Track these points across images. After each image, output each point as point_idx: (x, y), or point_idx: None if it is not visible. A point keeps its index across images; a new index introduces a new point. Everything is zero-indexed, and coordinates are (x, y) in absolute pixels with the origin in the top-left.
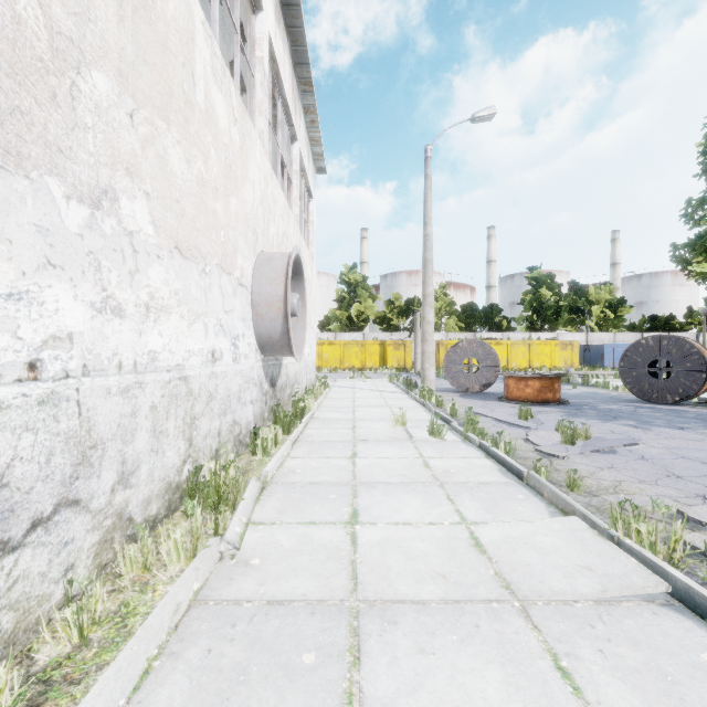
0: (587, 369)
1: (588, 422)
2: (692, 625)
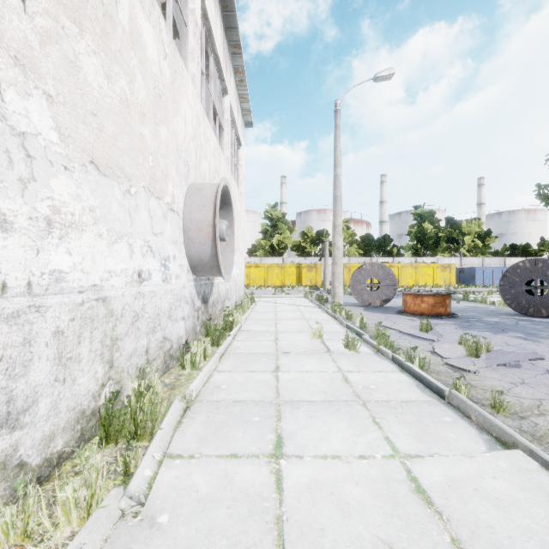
0: (462, 287)
1: (481, 334)
2: None
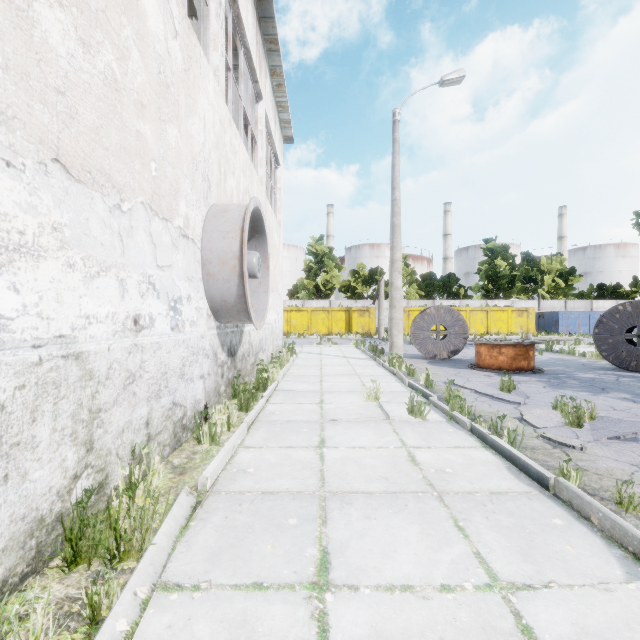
0: (542, 335)
1: (577, 395)
2: None
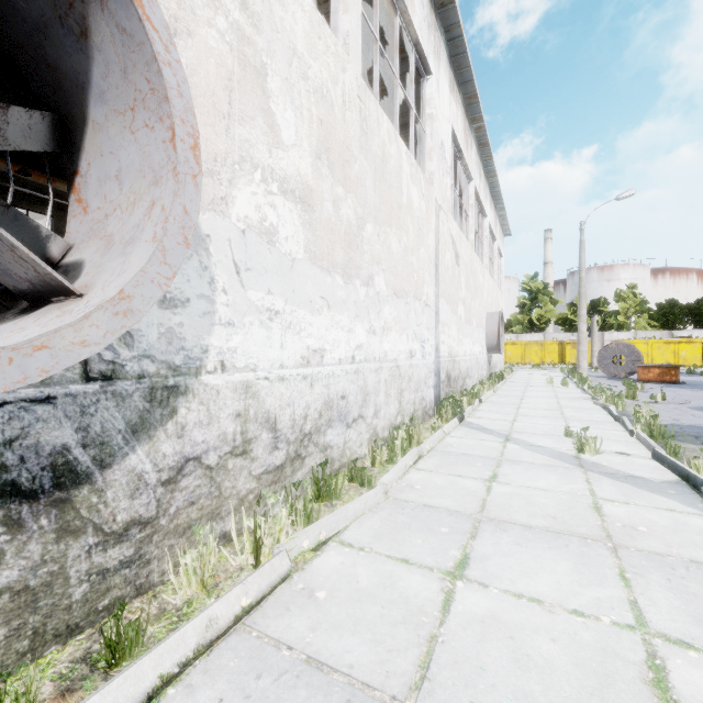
0: None
1: (666, 388)
2: (589, 400)
